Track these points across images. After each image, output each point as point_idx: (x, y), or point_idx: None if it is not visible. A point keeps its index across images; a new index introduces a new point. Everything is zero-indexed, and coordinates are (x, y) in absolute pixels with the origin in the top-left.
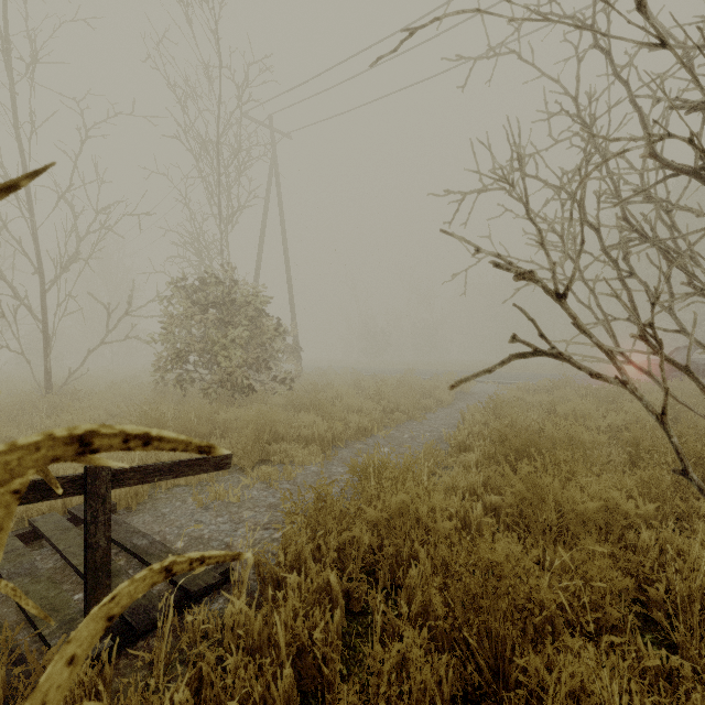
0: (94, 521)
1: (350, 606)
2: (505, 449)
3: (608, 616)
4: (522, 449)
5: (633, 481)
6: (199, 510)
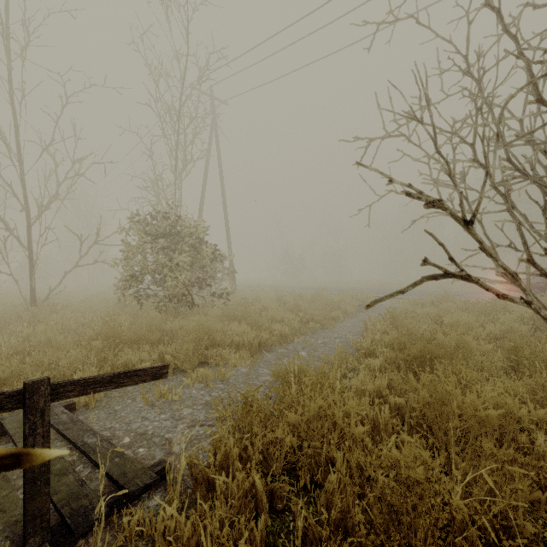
0: (32, 434)
1: (274, 504)
2: (404, 356)
3: (522, 529)
4: (419, 356)
5: (521, 387)
6: (146, 407)
